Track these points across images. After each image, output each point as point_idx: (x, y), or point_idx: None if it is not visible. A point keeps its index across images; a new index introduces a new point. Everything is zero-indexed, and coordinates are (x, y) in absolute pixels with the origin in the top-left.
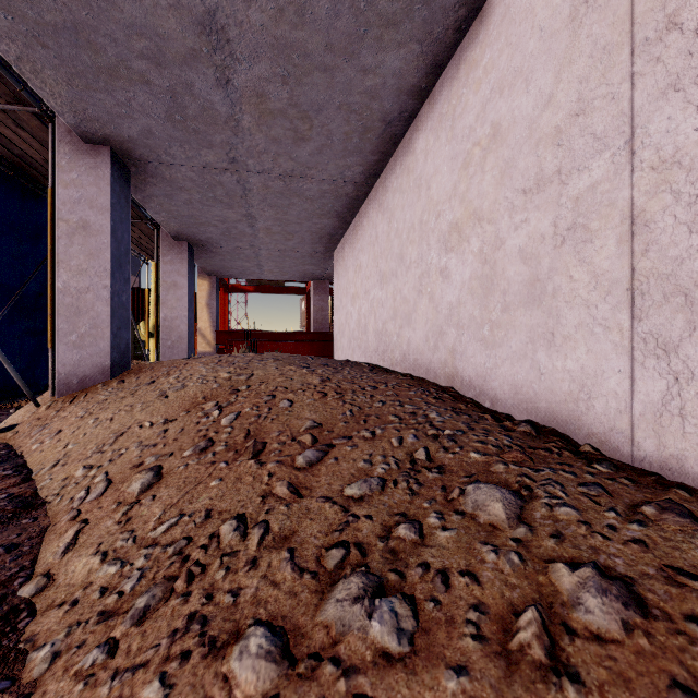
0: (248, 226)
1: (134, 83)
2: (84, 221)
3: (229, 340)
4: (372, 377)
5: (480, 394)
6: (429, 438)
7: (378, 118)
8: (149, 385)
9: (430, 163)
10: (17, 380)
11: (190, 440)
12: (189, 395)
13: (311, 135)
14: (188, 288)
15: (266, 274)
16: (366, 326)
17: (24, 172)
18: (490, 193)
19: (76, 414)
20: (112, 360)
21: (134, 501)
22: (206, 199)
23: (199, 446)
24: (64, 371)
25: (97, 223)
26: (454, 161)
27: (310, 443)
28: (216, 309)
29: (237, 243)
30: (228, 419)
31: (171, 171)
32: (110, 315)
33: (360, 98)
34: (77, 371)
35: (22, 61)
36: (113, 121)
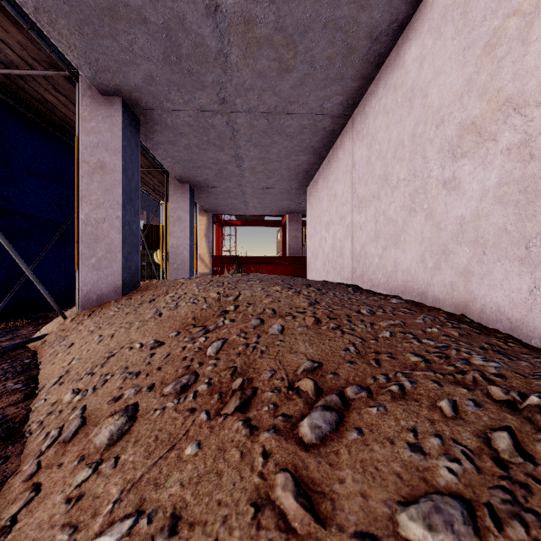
0: (236, 166)
1: (133, 23)
2: (101, 162)
3: (222, 263)
4: (362, 300)
5: (519, 327)
6: (500, 407)
7: (365, 34)
8: (150, 303)
9: (427, 67)
10: (47, 296)
11: (173, 370)
12: (180, 315)
13: (294, 65)
14: (189, 221)
15: (251, 209)
16: (342, 249)
17: (67, 133)
18: (540, 66)
19: (89, 328)
20: (123, 280)
21: (96, 460)
22: (202, 142)
23: (179, 382)
24: (86, 289)
25: (111, 163)
26: (468, 52)
27: (313, 394)
28: (212, 239)
29: (227, 183)
30: (214, 347)
31: (172, 118)
32: (122, 242)
33: (348, 10)
34: (96, 289)
35: (39, 12)
36: (121, 70)
